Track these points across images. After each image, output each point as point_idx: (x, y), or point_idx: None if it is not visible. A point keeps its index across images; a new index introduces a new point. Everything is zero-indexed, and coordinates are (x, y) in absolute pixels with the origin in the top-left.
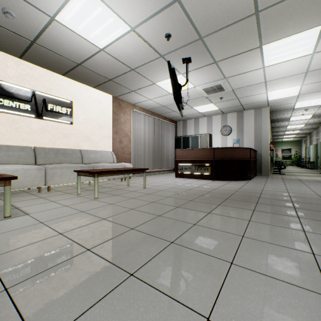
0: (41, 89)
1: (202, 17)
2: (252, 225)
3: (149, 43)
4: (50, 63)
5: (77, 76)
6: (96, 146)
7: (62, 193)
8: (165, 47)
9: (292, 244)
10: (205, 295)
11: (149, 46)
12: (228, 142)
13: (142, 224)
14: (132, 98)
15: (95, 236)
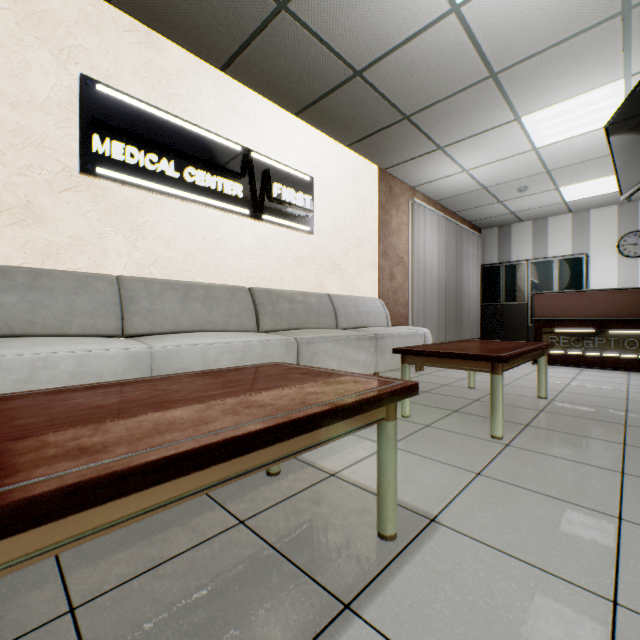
0: (258, 147)
1: None
2: None
3: None
4: (287, 79)
5: (331, 113)
6: (351, 286)
7: None
8: None
9: None
10: None
11: None
12: None
13: None
14: (422, 169)
15: None
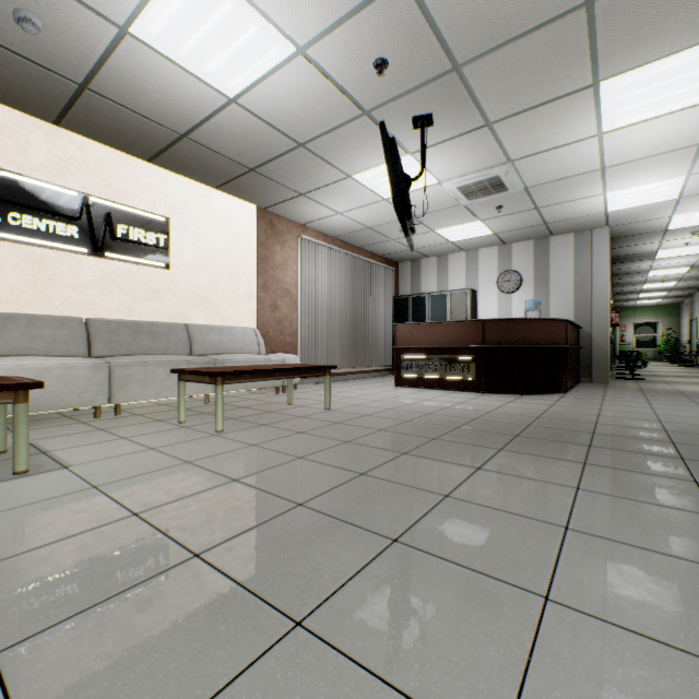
0: (103, 192)
1: (461, 18)
2: (585, 501)
3: (337, 84)
4: (122, 135)
5: (181, 163)
6: (221, 316)
7: (147, 421)
8: (374, 92)
9: (692, 551)
10: (488, 686)
11: (338, 90)
12: (515, 307)
13: (322, 494)
14: (299, 210)
15: (214, 523)
